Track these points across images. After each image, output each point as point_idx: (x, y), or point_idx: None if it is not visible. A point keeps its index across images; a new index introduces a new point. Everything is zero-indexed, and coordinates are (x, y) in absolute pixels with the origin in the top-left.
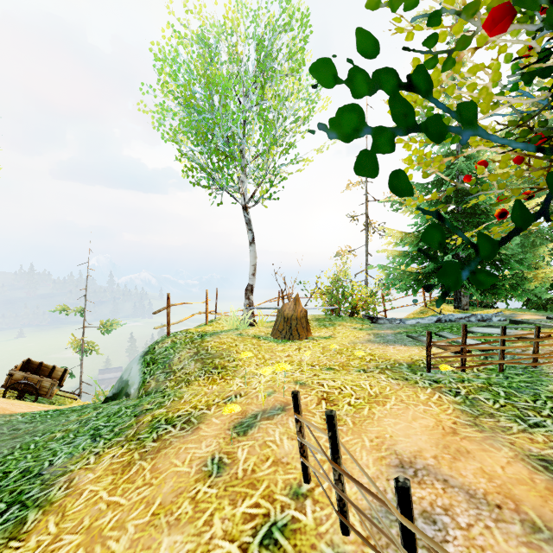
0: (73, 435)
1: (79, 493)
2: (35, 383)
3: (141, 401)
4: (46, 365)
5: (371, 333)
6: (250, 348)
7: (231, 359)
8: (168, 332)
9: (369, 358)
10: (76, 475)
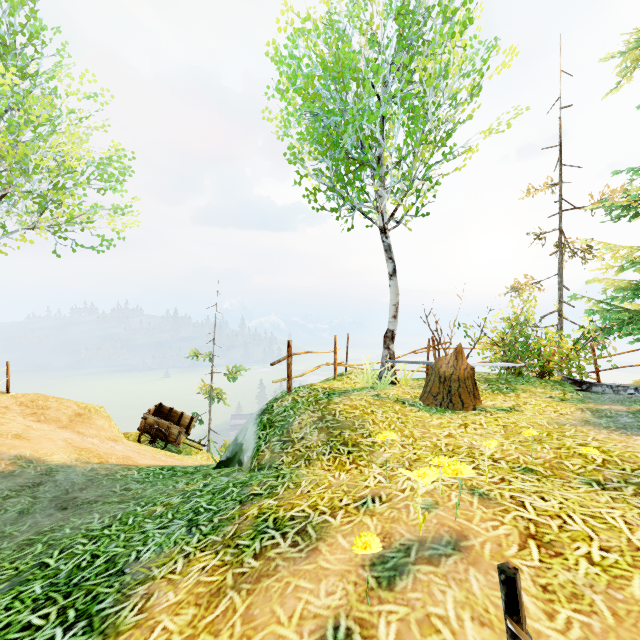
0: (171, 515)
1: (151, 628)
2: (165, 429)
3: (251, 478)
4: (175, 410)
5: (585, 407)
6: (391, 418)
7: (365, 433)
8: (288, 387)
9: (600, 457)
10: (156, 589)
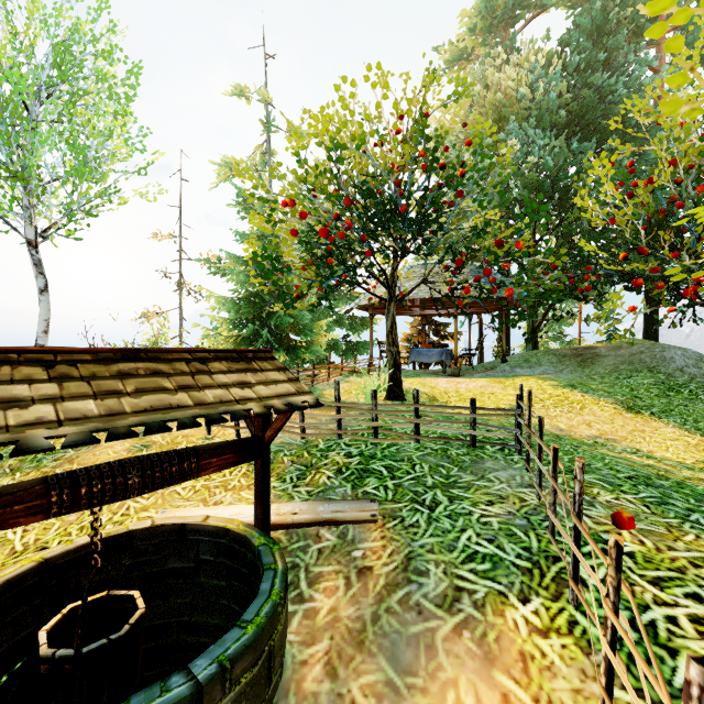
0: None
1: None
2: None
3: None
4: None
5: None
6: None
7: None
8: None
9: None
10: None
